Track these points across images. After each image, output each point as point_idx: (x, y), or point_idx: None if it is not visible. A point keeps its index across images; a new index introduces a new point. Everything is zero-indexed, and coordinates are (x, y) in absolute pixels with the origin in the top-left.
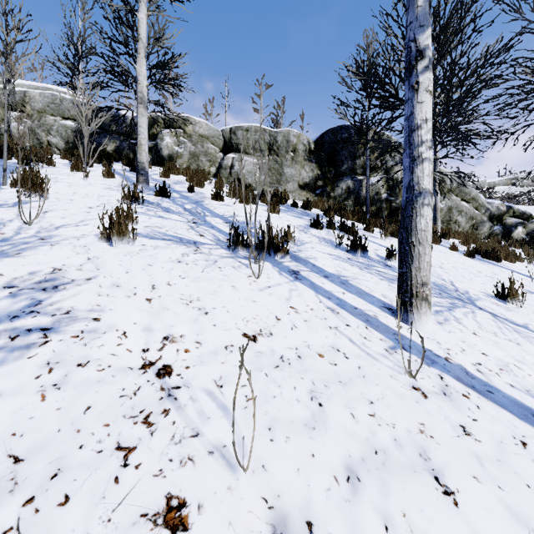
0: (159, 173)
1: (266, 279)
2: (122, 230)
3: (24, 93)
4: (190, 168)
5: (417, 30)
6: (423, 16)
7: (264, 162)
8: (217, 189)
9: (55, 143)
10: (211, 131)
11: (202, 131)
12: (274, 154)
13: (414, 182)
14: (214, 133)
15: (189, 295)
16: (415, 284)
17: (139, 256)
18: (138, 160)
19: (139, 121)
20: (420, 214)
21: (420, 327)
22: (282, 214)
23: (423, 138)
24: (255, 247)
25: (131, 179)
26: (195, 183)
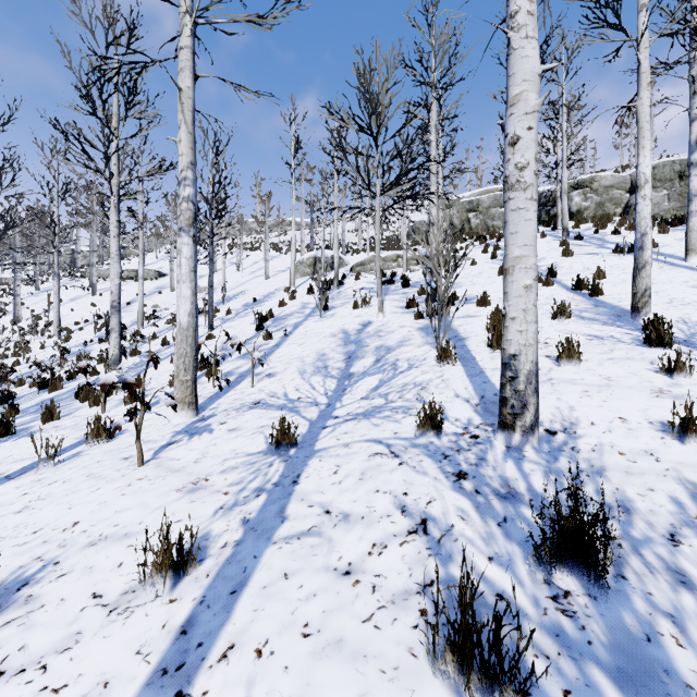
0: (572, 227)
1: (626, 259)
2: (568, 252)
3: (478, 200)
4: (596, 216)
5: (690, 155)
6: (692, 149)
7: (673, 190)
8: (615, 228)
9: (496, 225)
10: (616, 180)
11: (607, 183)
12: (686, 179)
13: (688, 210)
14: (619, 181)
15: (594, 263)
16: (688, 247)
17: (575, 258)
18: (562, 224)
19: (563, 203)
20: (690, 221)
21: (690, 262)
22: (673, 233)
23: (692, 194)
24: (624, 249)
25: (555, 236)
26: (599, 227)
